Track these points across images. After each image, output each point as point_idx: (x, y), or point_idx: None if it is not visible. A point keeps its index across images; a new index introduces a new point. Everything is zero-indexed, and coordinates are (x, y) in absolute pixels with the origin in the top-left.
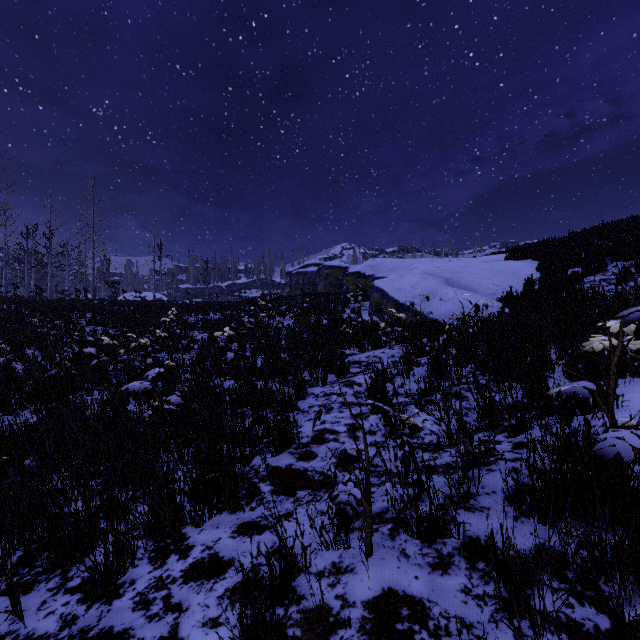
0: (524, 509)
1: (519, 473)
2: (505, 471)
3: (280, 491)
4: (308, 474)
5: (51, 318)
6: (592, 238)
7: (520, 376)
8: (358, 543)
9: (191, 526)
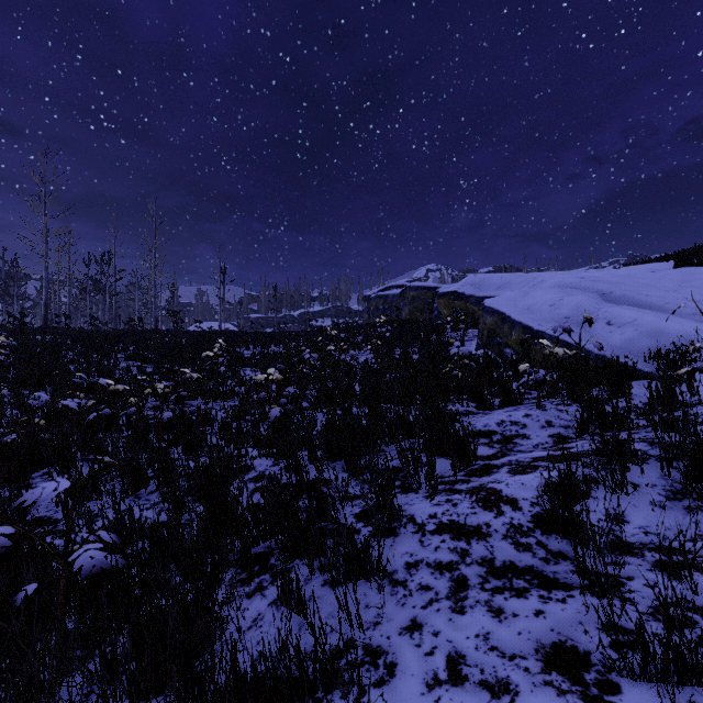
0: None
1: None
2: None
3: None
4: None
5: (88, 352)
6: None
7: None
8: None
9: None
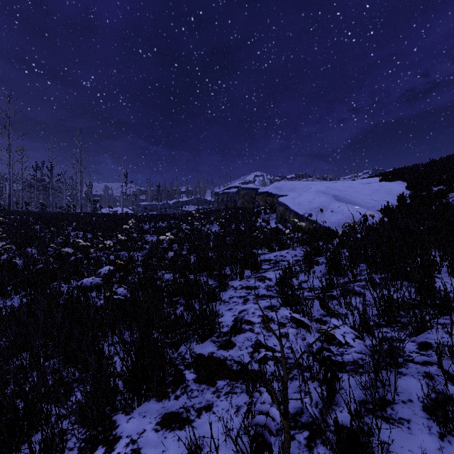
0: (451, 428)
1: (433, 379)
2: (427, 385)
3: (202, 380)
4: (227, 363)
5: (48, 226)
6: (451, 163)
7: (410, 276)
8: (275, 453)
9: (122, 413)
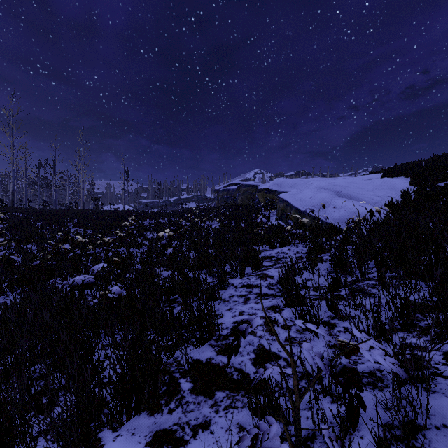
0: None
1: None
2: None
3: (199, 390)
4: (227, 371)
5: (49, 222)
6: None
7: (424, 275)
8: None
9: (109, 429)
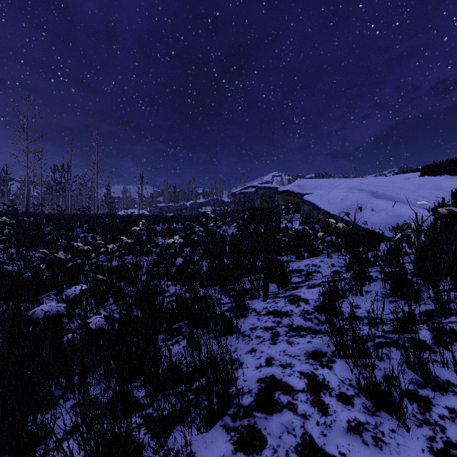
0: None
1: None
2: None
3: None
4: None
5: (58, 227)
6: None
7: None
8: None
9: None
